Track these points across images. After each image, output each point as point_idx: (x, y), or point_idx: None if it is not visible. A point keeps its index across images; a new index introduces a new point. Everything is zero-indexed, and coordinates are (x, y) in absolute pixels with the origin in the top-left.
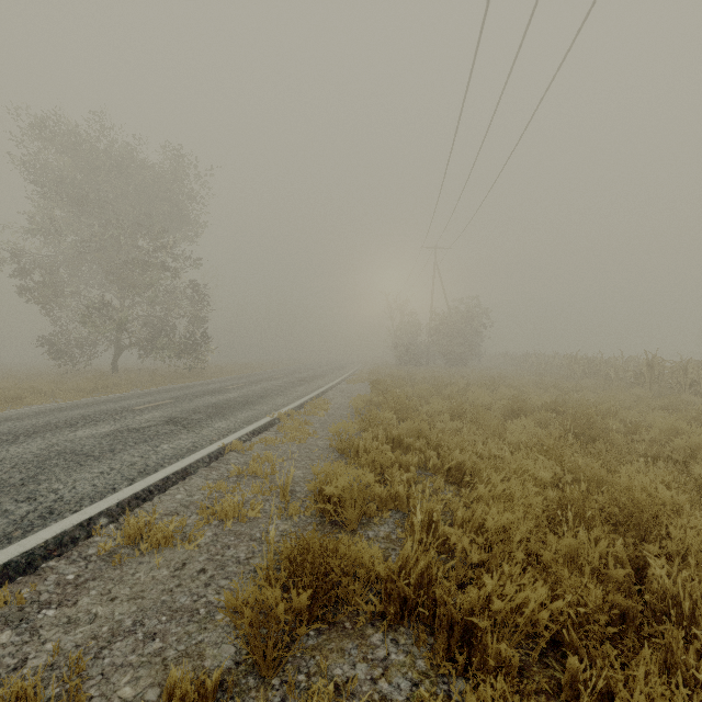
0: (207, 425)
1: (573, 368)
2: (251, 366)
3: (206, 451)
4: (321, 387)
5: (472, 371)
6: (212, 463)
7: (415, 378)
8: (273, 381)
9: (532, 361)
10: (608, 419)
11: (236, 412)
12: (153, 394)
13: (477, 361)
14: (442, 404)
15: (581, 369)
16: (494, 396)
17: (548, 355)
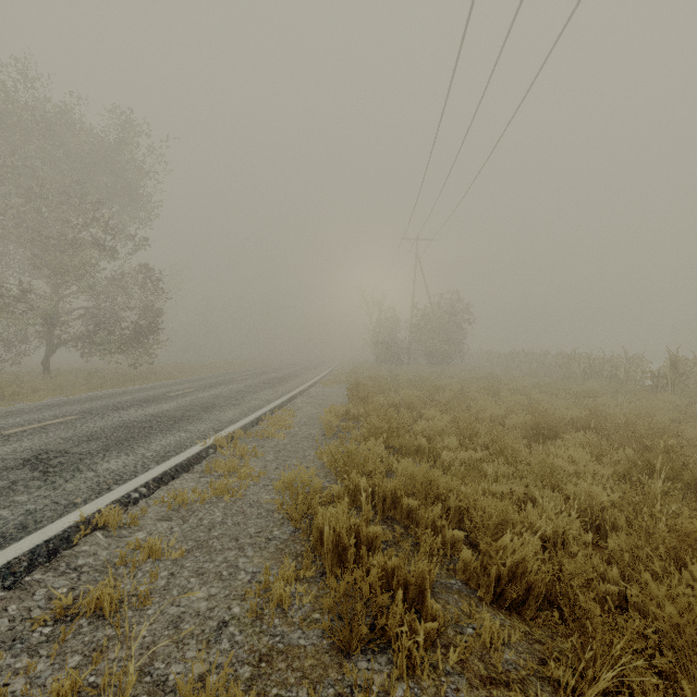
0: (90, 465)
1: (572, 367)
2: (218, 366)
3: (34, 539)
4: (289, 392)
5: (460, 371)
6: (31, 572)
7: (398, 380)
8: (233, 384)
9: (521, 359)
10: (694, 449)
11: (154, 438)
12: (63, 405)
13: (459, 359)
14: (444, 421)
15: (582, 368)
16: (501, 405)
17: (540, 353)
